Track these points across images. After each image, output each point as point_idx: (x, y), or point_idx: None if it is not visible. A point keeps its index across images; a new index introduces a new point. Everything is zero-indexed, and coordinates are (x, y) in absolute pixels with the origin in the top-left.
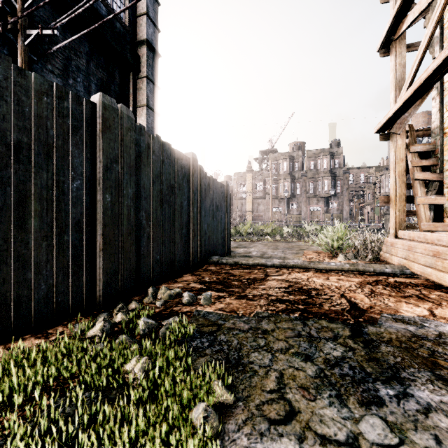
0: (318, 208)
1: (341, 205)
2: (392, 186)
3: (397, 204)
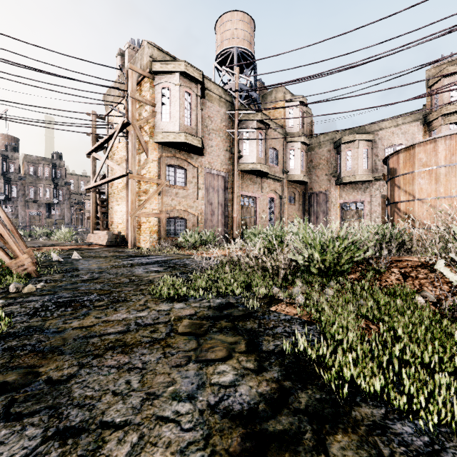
0: (39, 213)
1: (64, 212)
2: (92, 213)
3: (94, 220)
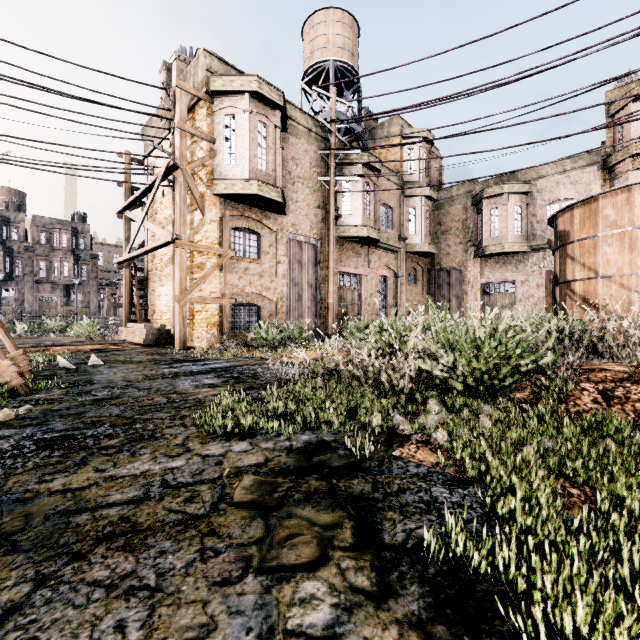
0: (53, 298)
1: (89, 296)
2: (124, 298)
3: (127, 308)
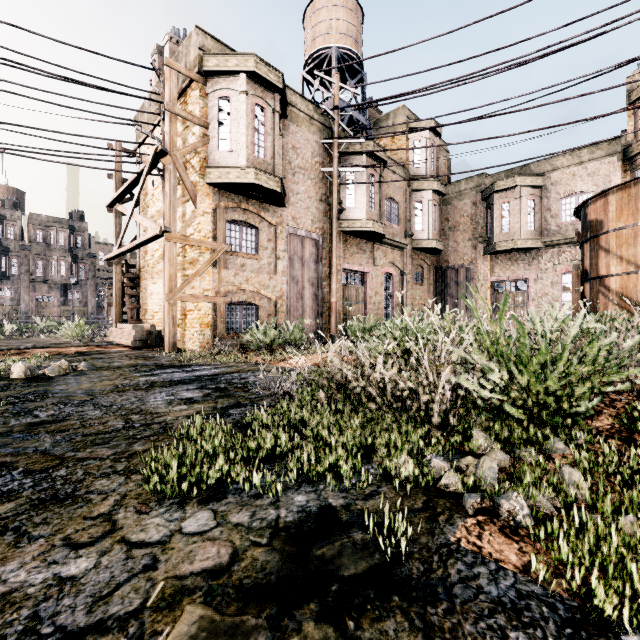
0: (50, 298)
1: (87, 296)
2: (115, 296)
3: (118, 307)
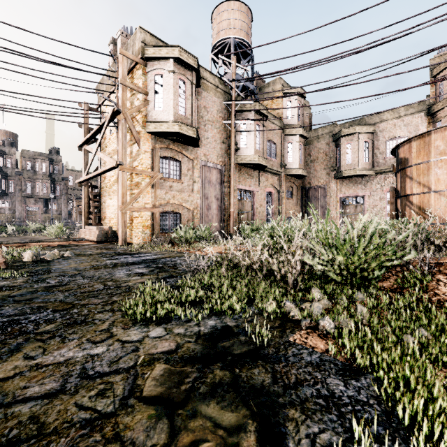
0: (36, 208)
1: (61, 207)
2: (83, 207)
3: (85, 215)
